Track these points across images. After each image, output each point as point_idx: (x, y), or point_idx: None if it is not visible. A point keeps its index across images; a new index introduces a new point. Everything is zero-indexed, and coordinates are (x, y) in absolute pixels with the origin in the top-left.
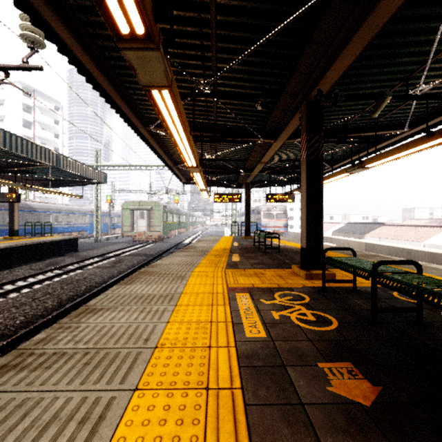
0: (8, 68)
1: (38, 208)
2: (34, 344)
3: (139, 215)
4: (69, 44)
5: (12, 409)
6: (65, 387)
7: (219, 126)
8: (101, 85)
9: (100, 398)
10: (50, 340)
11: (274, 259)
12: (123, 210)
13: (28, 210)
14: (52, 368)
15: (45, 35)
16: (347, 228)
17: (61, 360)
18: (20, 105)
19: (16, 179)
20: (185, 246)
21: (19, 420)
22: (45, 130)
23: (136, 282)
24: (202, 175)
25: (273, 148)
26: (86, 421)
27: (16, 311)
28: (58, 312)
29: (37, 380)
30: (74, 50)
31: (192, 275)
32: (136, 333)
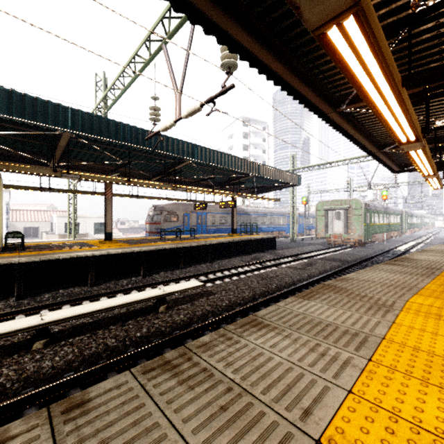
0: (214, 98)
1: (249, 212)
2: (197, 346)
3: (334, 216)
4: (248, 46)
5: (141, 431)
6: (189, 434)
7: None
8: (282, 78)
9: None
10: (209, 348)
11: None
12: (317, 211)
13: (243, 214)
14: (193, 391)
15: (228, 48)
16: None
17: (205, 384)
18: (241, 134)
19: (235, 190)
20: (397, 256)
21: None
22: (256, 148)
23: (315, 299)
24: (427, 152)
25: None
26: None
27: (224, 295)
28: (250, 305)
29: (176, 401)
30: (252, 51)
31: (406, 307)
32: (294, 388)
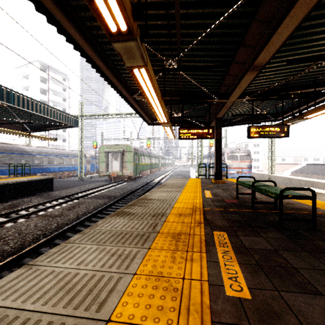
0: None
1: (31, 152)
2: None
3: (113, 157)
4: None
5: None
6: None
7: None
8: None
9: None
10: None
11: None
12: (100, 153)
13: (22, 153)
14: None
15: None
16: (308, 169)
17: None
18: (38, 77)
19: None
20: (153, 186)
21: None
22: (56, 95)
23: None
24: (153, 81)
25: None
26: None
27: None
28: None
29: None
30: None
31: None
32: None
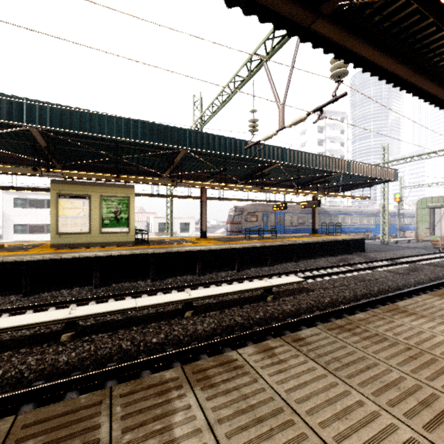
0: (322, 107)
1: (329, 211)
2: (357, 320)
3: (443, 215)
4: (372, 59)
5: (357, 358)
6: (396, 366)
7: None
8: (402, 78)
9: (437, 396)
10: (369, 322)
11: None
12: (417, 209)
13: (323, 213)
14: (378, 345)
15: (353, 65)
16: None
17: (385, 343)
18: (315, 129)
19: (316, 189)
20: None
21: (365, 369)
22: (333, 142)
23: None
24: None
25: None
26: (427, 406)
27: (323, 292)
28: (355, 304)
29: (369, 348)
30: (376, 61)
31: None
32: None
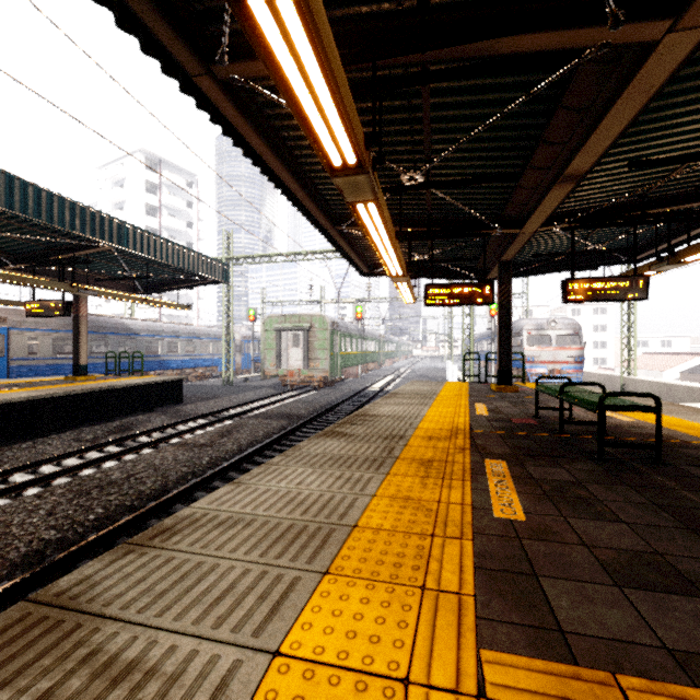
0: None
1: (139, 330)
2: None
3: (290, 340)
4: None
5: None
6: None
7: (440, 7)
8: None
9: None
10: None
11: (692, 520)
12: (264, 332)
13: (123, 334)
14: None
15: None
16: None
17: None
18: (142, 184)
19: (84, 279)
20: (370, 399)
21: None
22: (175, 217)
23: None
24: (385, 216)
25: (644, 77)
26: None
27: None
28: None
29: None
30: None
31: None
32: None
